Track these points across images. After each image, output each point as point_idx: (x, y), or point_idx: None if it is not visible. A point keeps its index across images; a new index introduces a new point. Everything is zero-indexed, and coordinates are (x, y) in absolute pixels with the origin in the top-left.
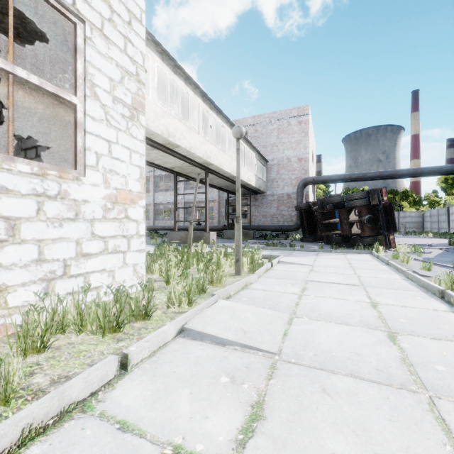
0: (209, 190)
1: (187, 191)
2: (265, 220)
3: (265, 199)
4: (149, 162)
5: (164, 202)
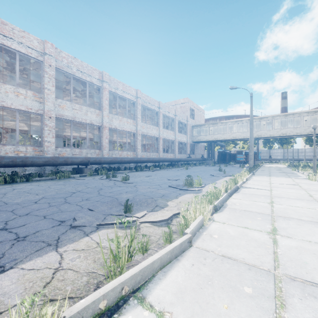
0: (185, 136)
1: (178, 134)
2: (198, 156)
3: (198, 146)
4: (276, 137)
5: (167, 138)
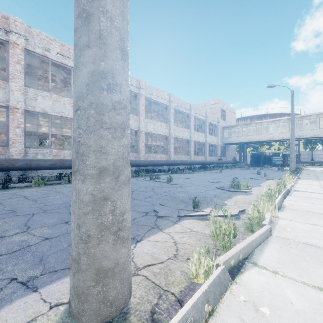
0: (216, 138)
1: (208, 136)
2: (229, 158)
3: (229, 148)
4: (322, 137)
5: (198, 141)
